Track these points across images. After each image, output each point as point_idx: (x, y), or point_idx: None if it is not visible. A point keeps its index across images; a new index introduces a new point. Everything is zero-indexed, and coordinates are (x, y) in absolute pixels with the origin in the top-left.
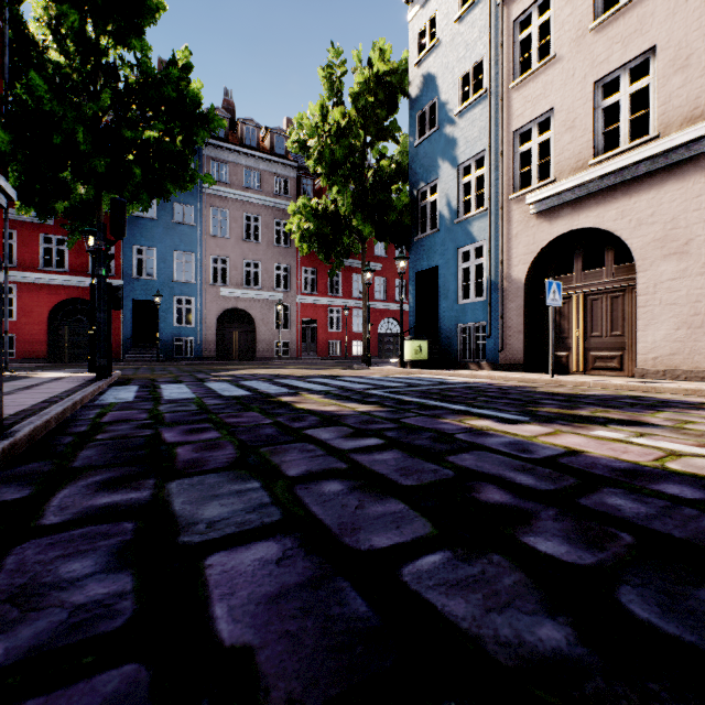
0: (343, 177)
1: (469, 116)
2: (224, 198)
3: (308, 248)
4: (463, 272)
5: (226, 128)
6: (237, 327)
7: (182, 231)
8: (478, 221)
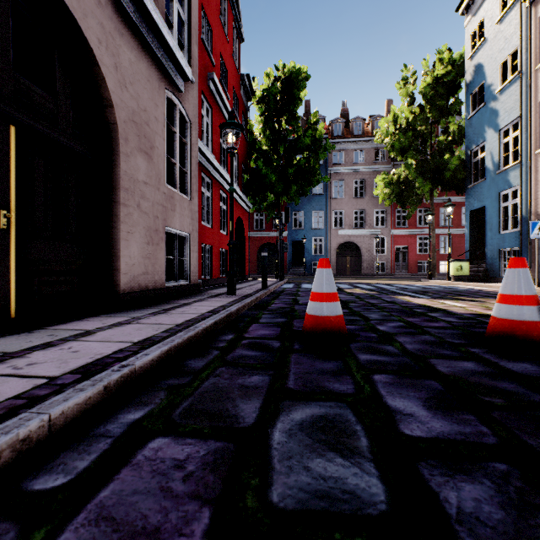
0: (414, 150)
1: (507, 93)
2: (340, 174)
3: (390, 202)
4: (503, 210)
5: (342, 129)
6: (349, 254)
7: (316, 199)
8: (513, 172)
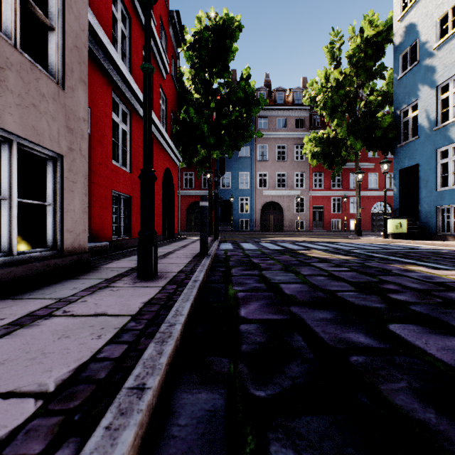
0: (340, 112)
1: (447, 47)
2: (265, 138)
3: (317, 162)
4: (441, 166)
5: (266, 97)
6: (272, 213)
7: (243, 161)
8: None
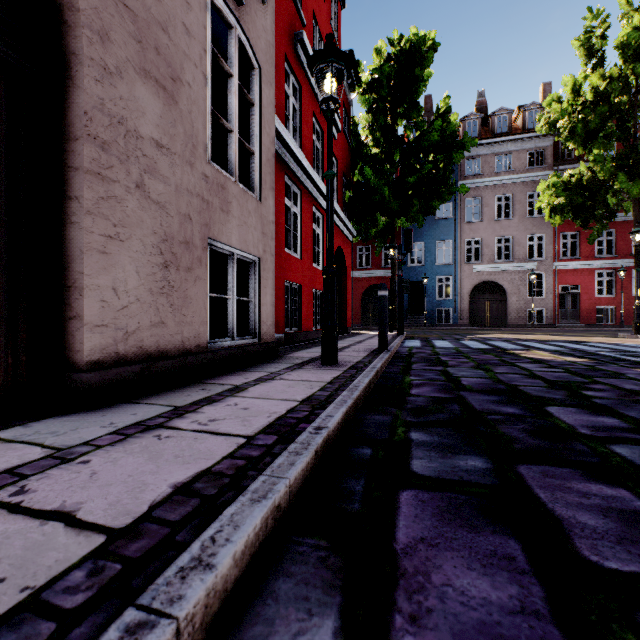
0: (604, 137)
1: None
2: (476, 188)
3: (561, 219)
4: None
5: (478, 127)
6: (488, 298)
7: (441, 225)
8: None
